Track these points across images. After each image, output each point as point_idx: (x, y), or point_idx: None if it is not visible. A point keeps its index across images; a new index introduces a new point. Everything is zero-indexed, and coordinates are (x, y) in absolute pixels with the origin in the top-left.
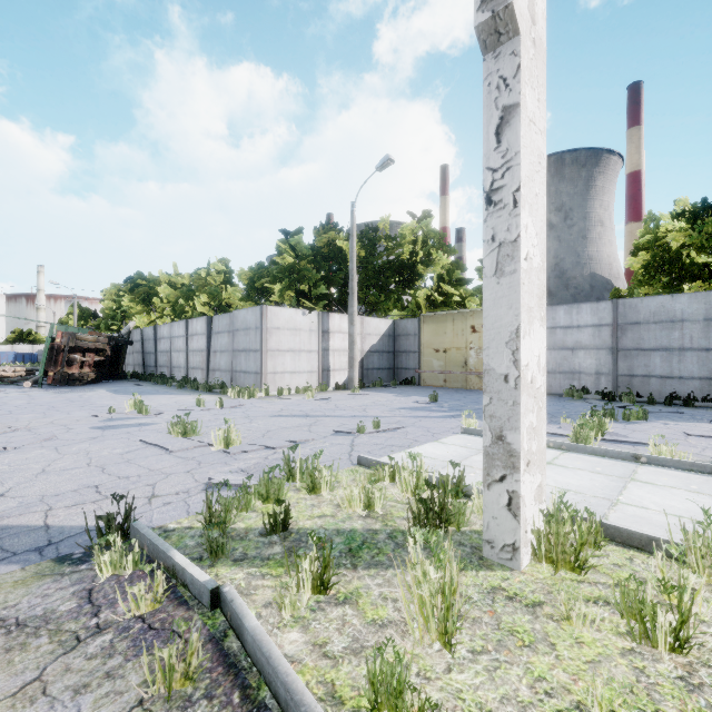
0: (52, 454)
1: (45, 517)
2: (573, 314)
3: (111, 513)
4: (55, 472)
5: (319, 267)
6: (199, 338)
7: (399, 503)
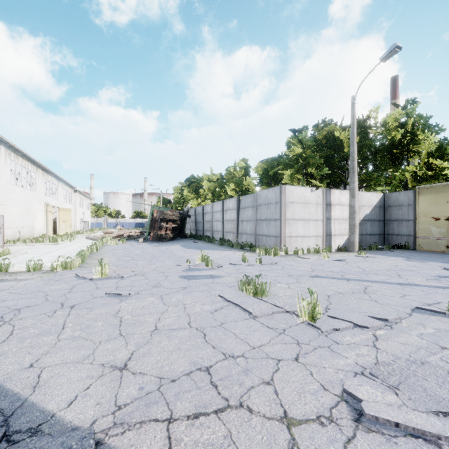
0: (159, 304)
1: (167, 445)
2: None
3: None
4: (164, 331)
5: (321, 154)
6: (231, 212)
7: None
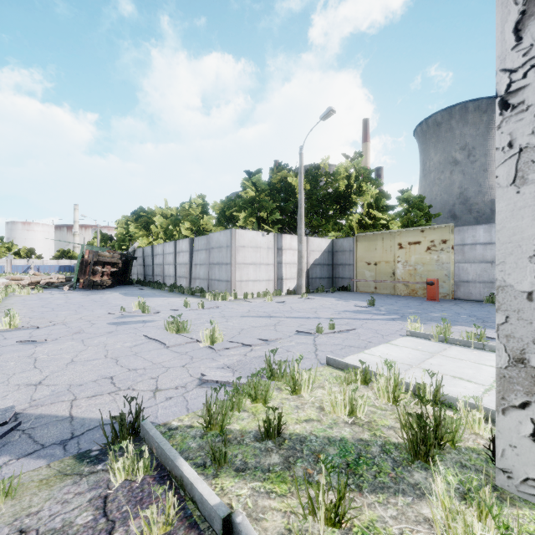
0: (79, 346)
1: (70, 407)
2: (492, 232)
3: (124, 414)
4: (80, 362)
5: (274, 199)
6: (184, 254)
7: (379, 409)
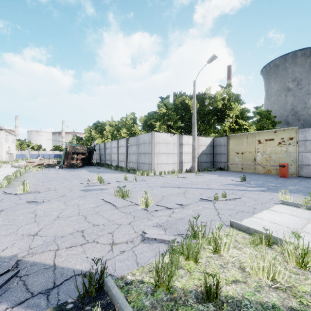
0: (63, 205)
1: (54, 257)
2: None
3: (92, 273)
4: (63, 218)
5: (177, 113)
6: (123, 148)
7: (291, 272)
